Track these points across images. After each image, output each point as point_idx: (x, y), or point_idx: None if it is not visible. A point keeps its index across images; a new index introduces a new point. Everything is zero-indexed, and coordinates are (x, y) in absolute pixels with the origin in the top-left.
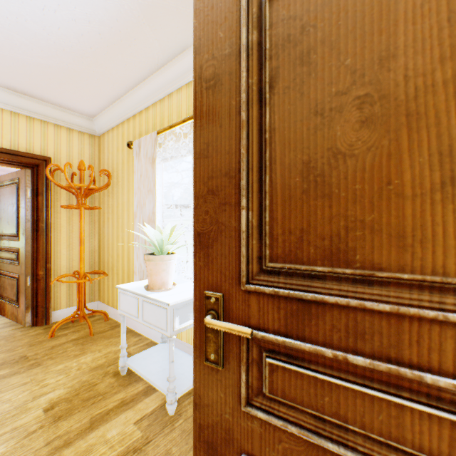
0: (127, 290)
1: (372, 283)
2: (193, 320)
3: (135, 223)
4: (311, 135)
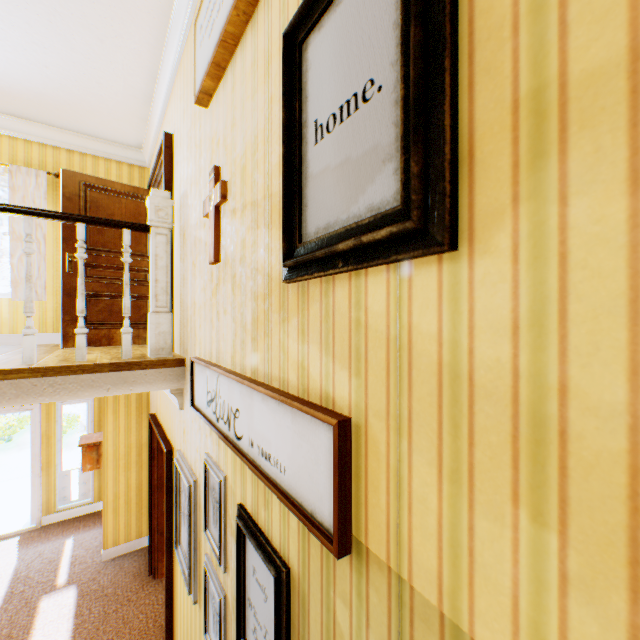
0: None
1: (112, 252)
2: (62, 262)
3: None
4: None
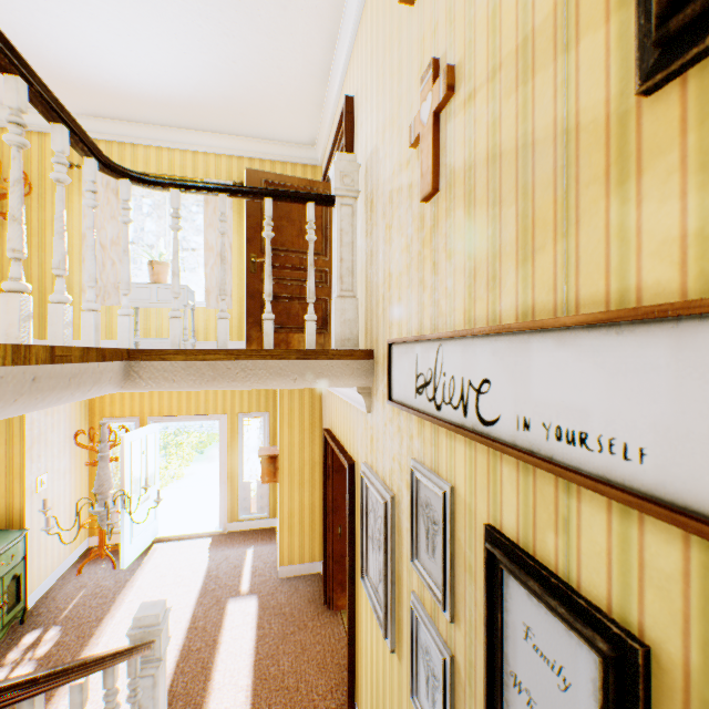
0: (138, 283)
1: (289, 252)
2: (246, 263)
3: (84, 243)
4: (279, 221)
